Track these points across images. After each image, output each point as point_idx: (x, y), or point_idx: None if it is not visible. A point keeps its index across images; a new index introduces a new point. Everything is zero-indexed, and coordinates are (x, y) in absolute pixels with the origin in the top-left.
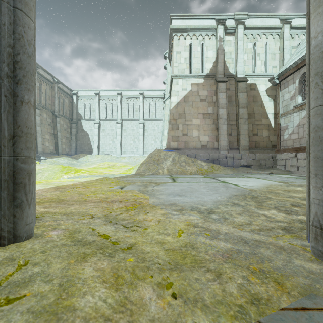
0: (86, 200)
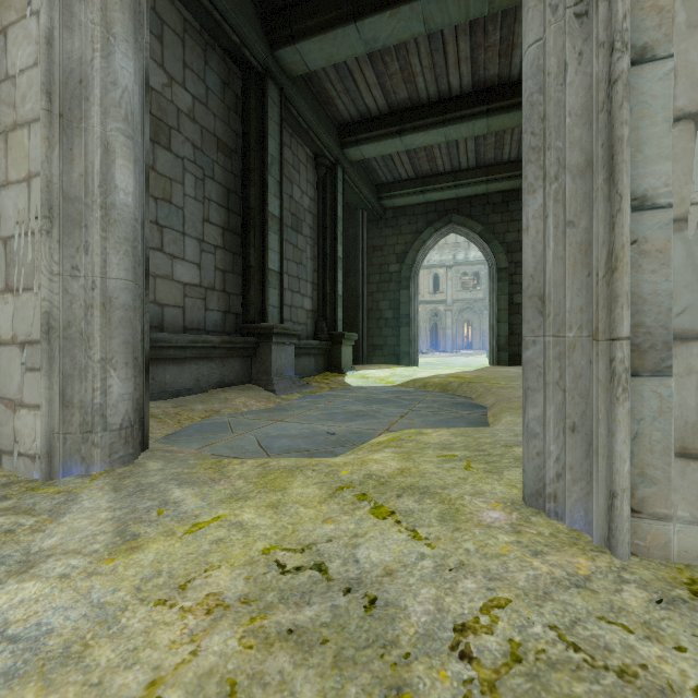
0: None
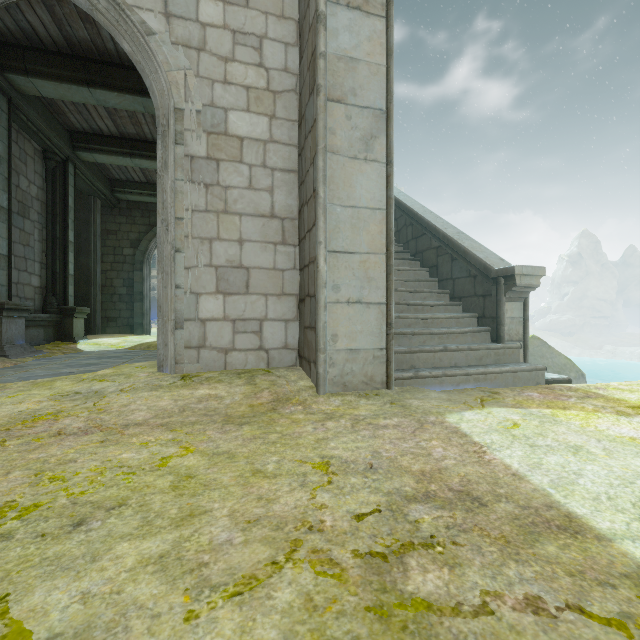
0: (170, 427)
